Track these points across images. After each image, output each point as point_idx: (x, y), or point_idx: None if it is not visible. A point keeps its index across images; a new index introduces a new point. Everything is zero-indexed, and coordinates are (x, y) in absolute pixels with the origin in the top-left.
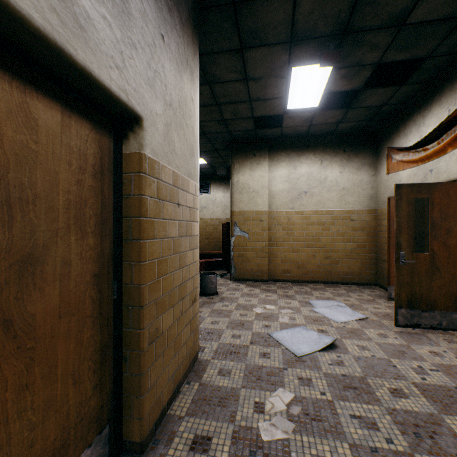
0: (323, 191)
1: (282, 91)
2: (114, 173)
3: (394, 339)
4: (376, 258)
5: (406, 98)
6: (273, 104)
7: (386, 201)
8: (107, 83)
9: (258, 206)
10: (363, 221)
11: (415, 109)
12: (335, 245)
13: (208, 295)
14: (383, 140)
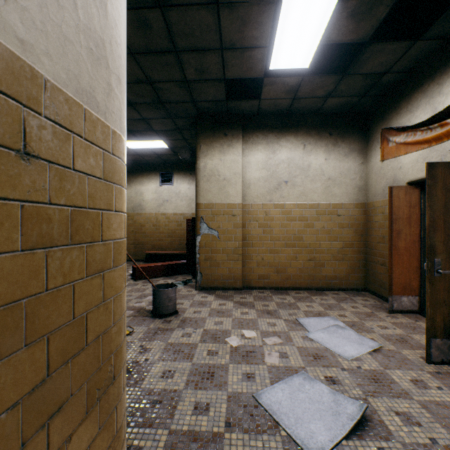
0: (306, 180)
1: (266, 33)
2: None
3: (439, 391)
4: (365, 260)
5: (414, 64)
6: (253, 58)
7: (380, 193)
8: None
9: (229, 198)
10: (351, 216)
11: (426, 77)
12: (320, 245)
13: (165, 317)
14: (375, 121)
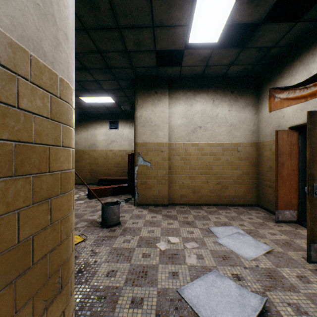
0: (214, 126)
1: (186, 15)
2: None
3: None
4: (257, 183)
5: (294, 40)
6: (176, 34)
7: (268, 135)
8: None
9: (159, 138)
10: (247, 152)
11: (303, 49)
12: (224, 173)
13: (110, 227)
14: (264, 83)
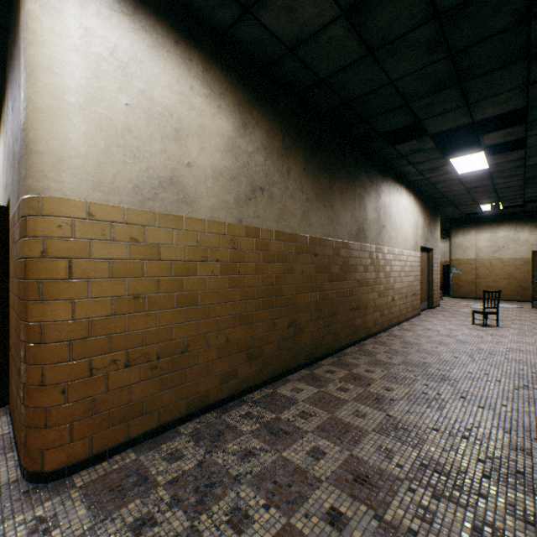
0: (516, 246)
1: (477, 208)
2: (428, 259)
3: (524, 310)
4: None
5: None
6: (474, 211)
7: None
8: (430, 248)
9: (468, 256)
10: None
11: None
12: (525, 279)
13: None
14: None
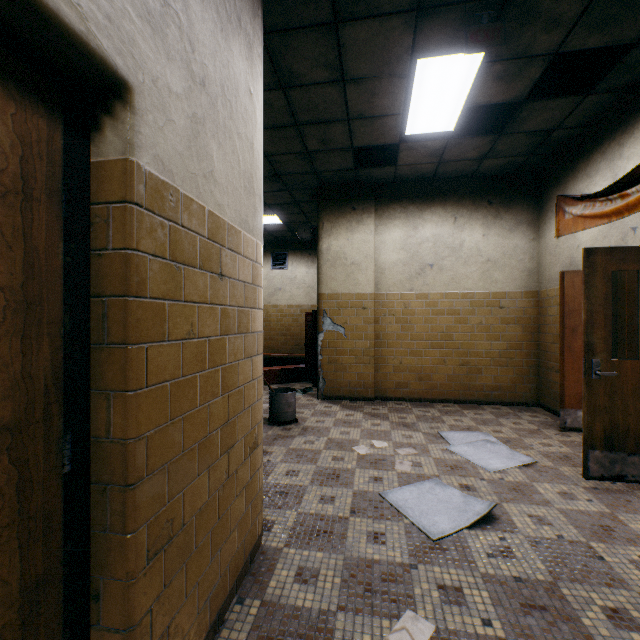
0: (457, 263)
1: (399, 102)
2: (64, 200)
3: (587, 503)
4: (538, 365)
5: (591, 118)
6: (385, 126)
7: (555, 279)
8: None
9: (359, 286)
10: (518, 308)
11: (606, 134)
12: (475, 346)
13: (283, 424)
14: (549, 185)
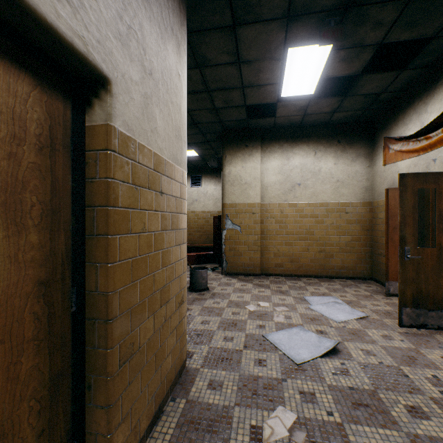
0: (316, 182)
1: (276, 75)
2: (72, 150)
3: (400, 342)
4: (372, 252)
5: (406, 85)
6: (267, 91)
7: (383, 193)
8: (50, 19)
9: (250, 199)
10: (358, 213)
11: (416, 96)
12: (329, 239)
13: (199, 291)
14: (379, 130)
